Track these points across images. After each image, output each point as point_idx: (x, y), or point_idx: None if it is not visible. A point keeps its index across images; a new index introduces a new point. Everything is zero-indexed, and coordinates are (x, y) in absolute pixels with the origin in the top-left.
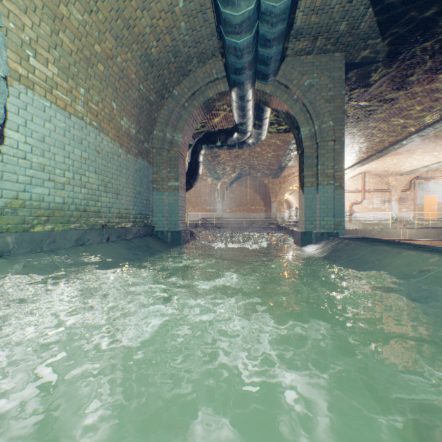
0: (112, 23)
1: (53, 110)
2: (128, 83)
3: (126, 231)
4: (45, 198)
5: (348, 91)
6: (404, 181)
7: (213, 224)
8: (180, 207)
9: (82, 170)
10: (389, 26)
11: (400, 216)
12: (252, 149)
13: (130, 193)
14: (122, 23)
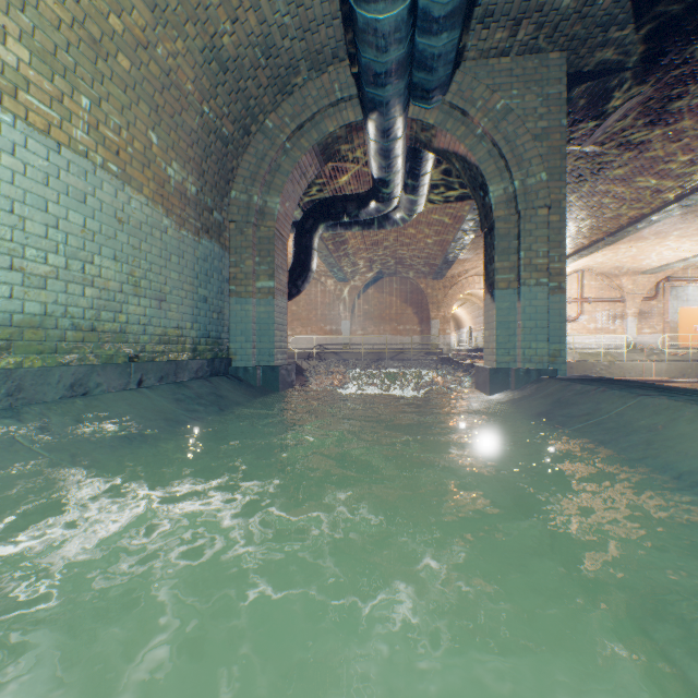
0: None
1: (19, 131)
2: (179, 98)
3: (178, 366)
4: (2, 304)
5: (568, 125)
6: (647, 284)
7: (335, 355)
8: (278, 325)
9: (86, 252)
10: None
11: (640, 341)
12: (400, 230)
13: (186, 298)
14: None
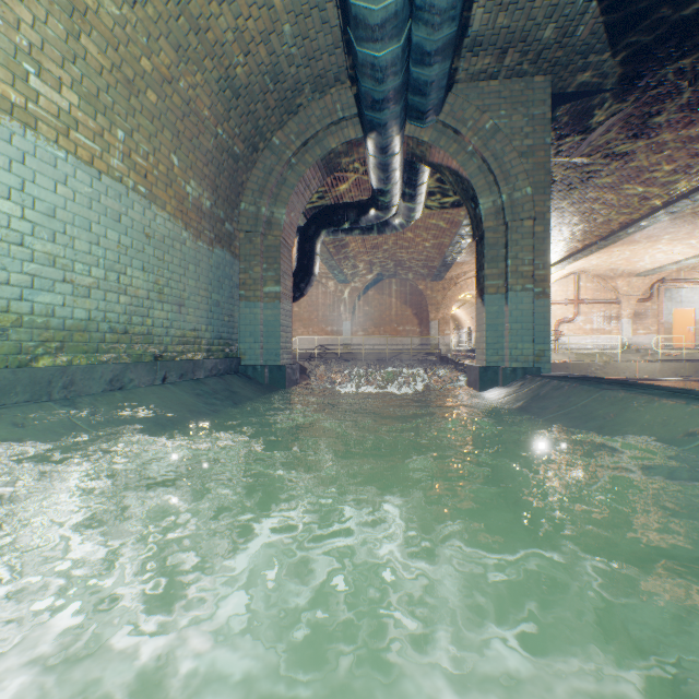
0: (171, 22)
1: (71, 164)
2: (197, 123)
3: (195, 365)
4: (57, 311)
5: (555, 140)
6: (641, 286)
7: (336, 355)
8: (284, 327)
9: (121, 265)
10: (624, 31)
11: (635, 342)
12: (399, 235)
13: (201, 303)
14: (187, 24)
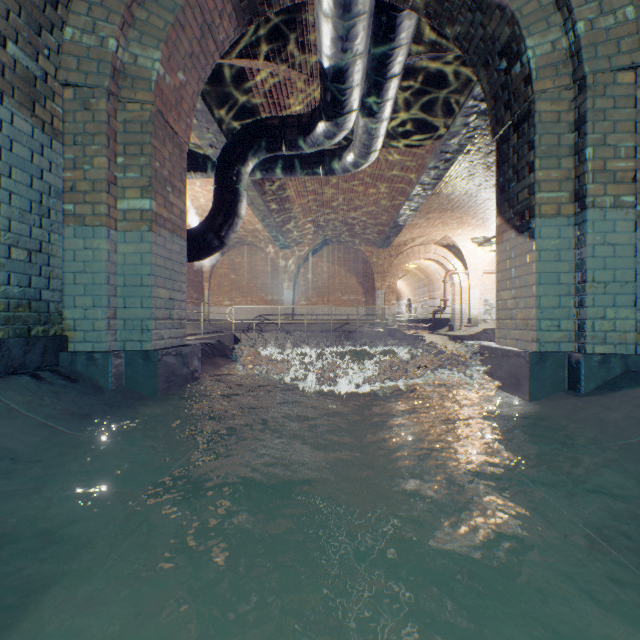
0: None
1: None
2: None
3: None
4: None
5: None
6: None
7: (277, 326)
8: (162, 278)
9: None
10: None
11: None
12: (349, 186)
13: None
14: None
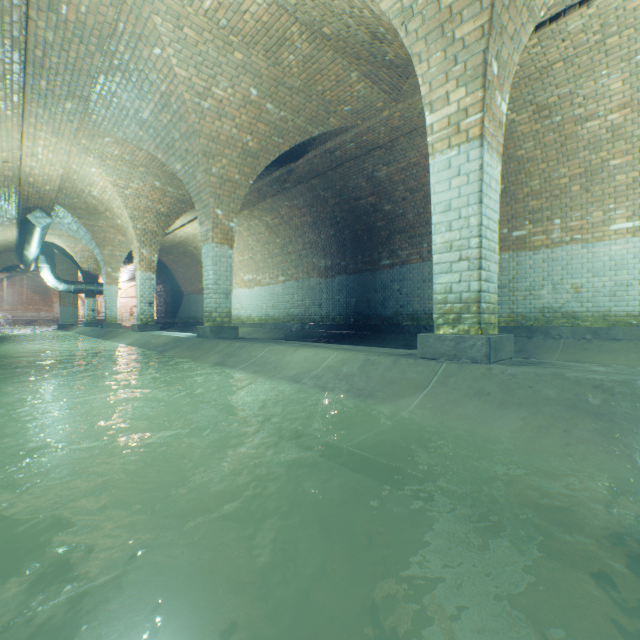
0: None
1: None
2: None
3: None
4: None
5: None
6: None
7: None
8: None
9: None
10: None
11: None
12: None
13: None
14: None
